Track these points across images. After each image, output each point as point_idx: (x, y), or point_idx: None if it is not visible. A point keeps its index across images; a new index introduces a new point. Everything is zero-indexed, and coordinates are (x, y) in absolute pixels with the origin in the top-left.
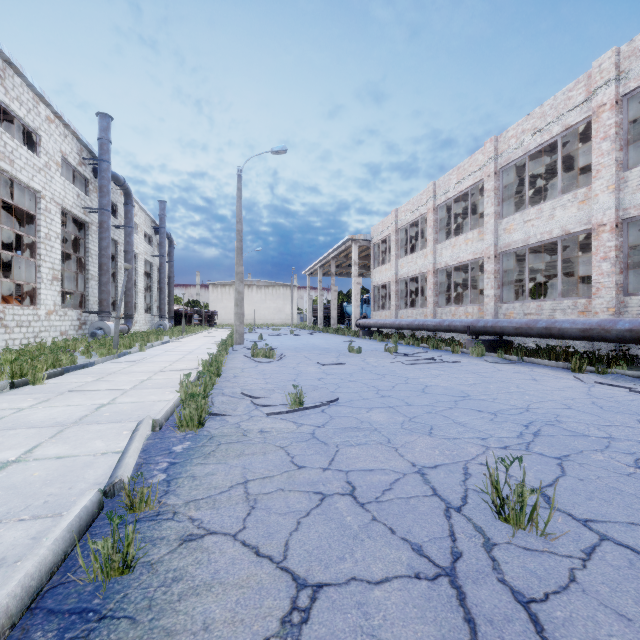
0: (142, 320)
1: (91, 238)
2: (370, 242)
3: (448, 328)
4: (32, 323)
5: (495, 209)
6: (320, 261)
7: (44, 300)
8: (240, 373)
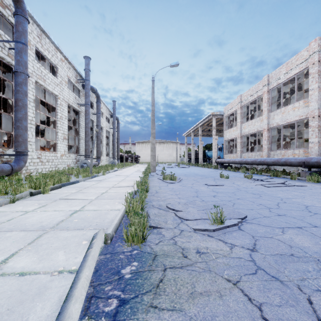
0: (105, 159)
1: (81, 119)
2: (223, 116)
3: (284, 163)
4: (54, 160)
5: (319, 85)
6: (193, 128)
7: (59, 149)
8: (159, 190)
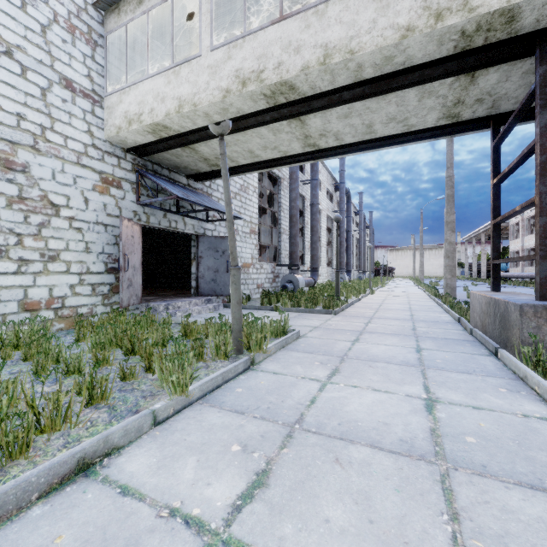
0: None
1: (354, 241)
2: (509, 223)
3: (531, 277)
4: None
5: None
6: (473, 233)
7: None
8: None
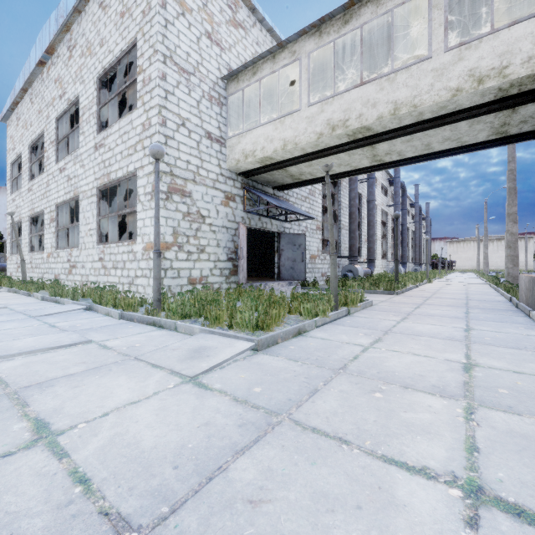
0: None
1: (409, 233)
2: None
3: None
4: None
5: None
6: None
7: None
8: None
